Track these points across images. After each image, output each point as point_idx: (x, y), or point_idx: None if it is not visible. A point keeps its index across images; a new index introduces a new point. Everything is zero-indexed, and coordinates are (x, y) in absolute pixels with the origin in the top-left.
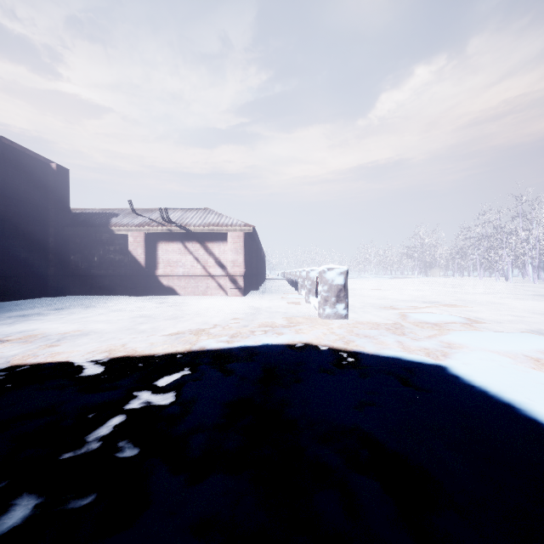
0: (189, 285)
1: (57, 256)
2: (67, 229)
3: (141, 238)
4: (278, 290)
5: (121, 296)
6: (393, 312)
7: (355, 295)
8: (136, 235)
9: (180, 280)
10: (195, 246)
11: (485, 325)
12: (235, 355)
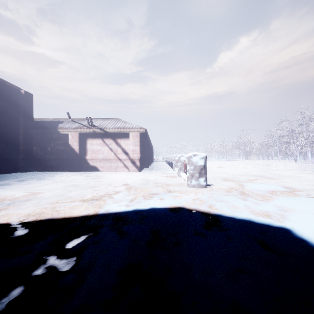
0: (106, 165)
1: (24, 147)
2: (31, 130)
3: (76, 136)
4: (160, 168)
5: (65, 171)
6: (234, 182)
7: (208, 171)
8: (73, 134)
9: (100, 162)
10: (110, 141)
11: (299, 193)
12: (130, 218)
